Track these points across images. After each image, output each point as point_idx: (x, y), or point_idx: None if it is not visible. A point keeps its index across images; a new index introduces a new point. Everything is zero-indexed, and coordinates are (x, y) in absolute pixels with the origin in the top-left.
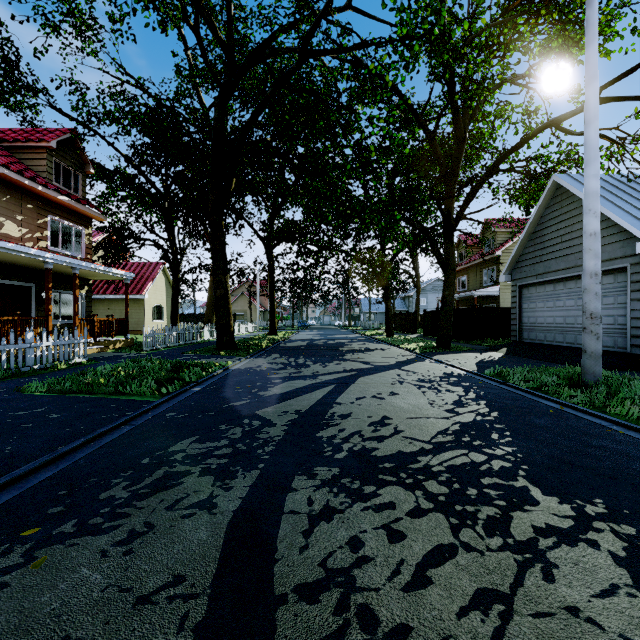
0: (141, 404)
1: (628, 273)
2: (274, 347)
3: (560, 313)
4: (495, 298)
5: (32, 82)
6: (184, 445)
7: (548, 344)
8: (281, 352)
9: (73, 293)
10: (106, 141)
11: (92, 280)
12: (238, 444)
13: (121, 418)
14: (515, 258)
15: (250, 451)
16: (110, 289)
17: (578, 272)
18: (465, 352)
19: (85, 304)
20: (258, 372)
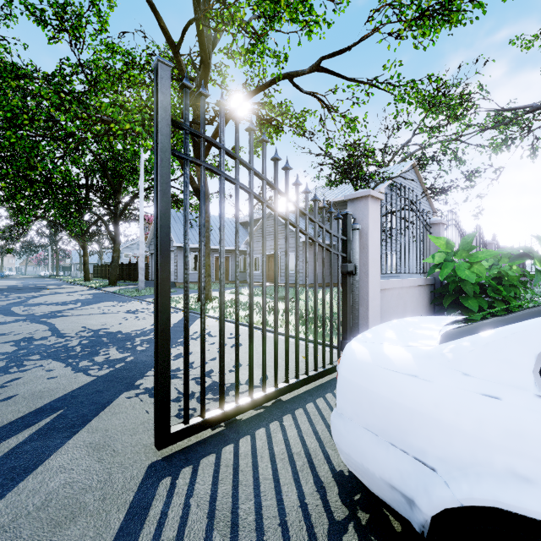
0: None
1: (174, 253)
2: None
3: None
4: None
5: None
6: None
7: None
8: None
9: None
10: None
11: None
12: None
13: None
14: (150, 240)
15: None
16: None
17: None
18: (122, 286)
19: None
20: None
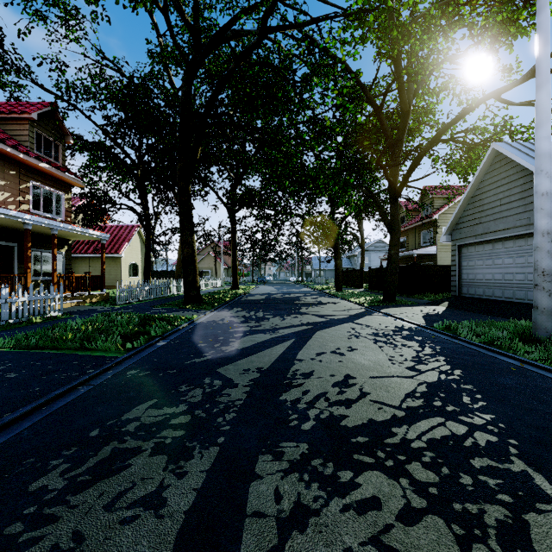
0: (104, 360)
1: None
2: (236, 301)
3: (499, 270)
4: (432, 257)
5: (15, 59)
6: (139, 411)
7: (487, 299)
8: (242, 305)
9: (52, 252)
10: (84, 114)
11: (75, 241)
12: (197, 410)
13: (80, 377)
14: (455, 220)
15: (209, 419)
16: (91, 249)
17: (517, 232)
18: (410, 306)
19: (65, 262)
20: (221, 325)
